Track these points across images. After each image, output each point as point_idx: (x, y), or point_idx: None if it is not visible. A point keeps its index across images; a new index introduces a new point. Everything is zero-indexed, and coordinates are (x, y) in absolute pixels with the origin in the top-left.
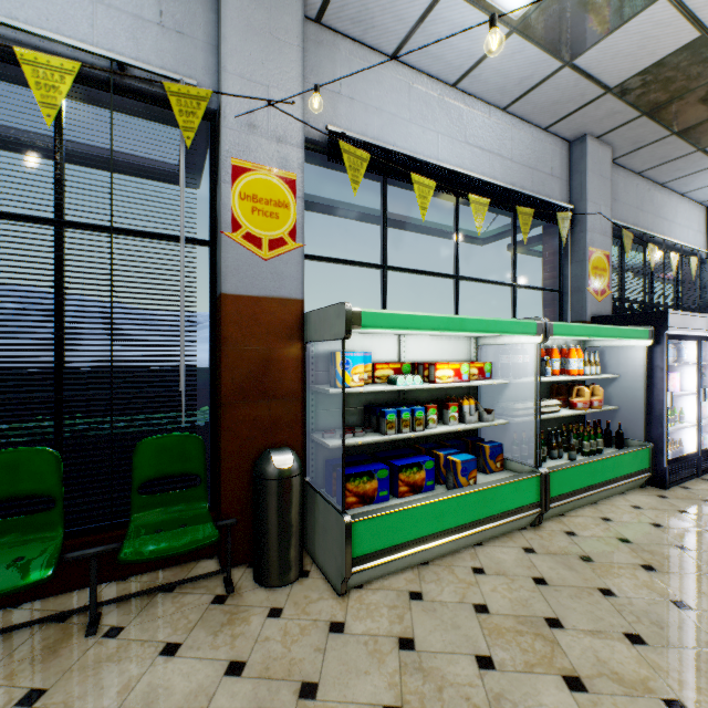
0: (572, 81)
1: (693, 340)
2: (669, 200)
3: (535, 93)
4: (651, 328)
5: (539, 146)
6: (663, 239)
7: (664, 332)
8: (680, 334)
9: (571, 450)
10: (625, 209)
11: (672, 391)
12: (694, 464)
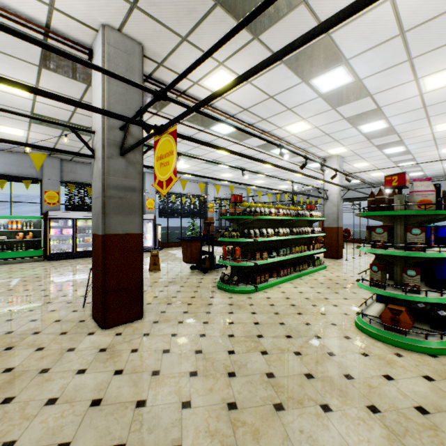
0: (8, 146)
1: (70, 219)
2: None
3: (2, 147)
4: (43, 216)
5: (22, 158)
6: None
7: (48, 217)
8: (60, 217)
9: (4, 250)
10: (82, 176)
11: (66, 234)
12: (73, 255)
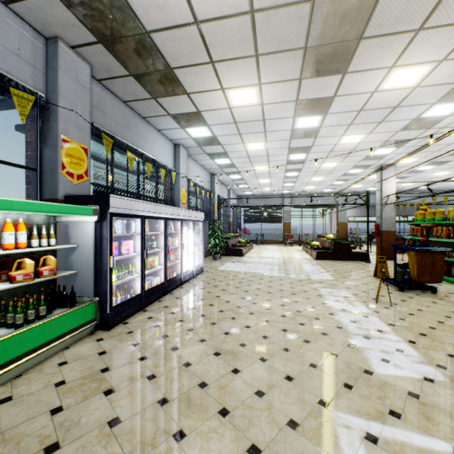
0: None
1: (138, 218)
2: (151, 131)
3: None
4: (97, 207)
5: None
6: (143, 153)
7: (108, 211)
8: (126, 213)
9: None
10: (114, 123)
11: (126, 253)
12: (140, 301)
